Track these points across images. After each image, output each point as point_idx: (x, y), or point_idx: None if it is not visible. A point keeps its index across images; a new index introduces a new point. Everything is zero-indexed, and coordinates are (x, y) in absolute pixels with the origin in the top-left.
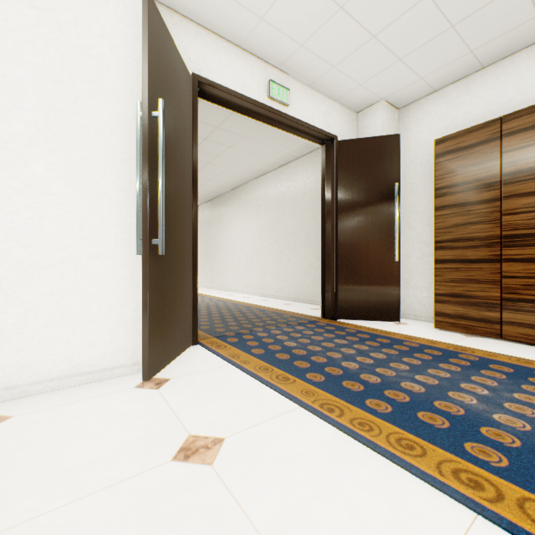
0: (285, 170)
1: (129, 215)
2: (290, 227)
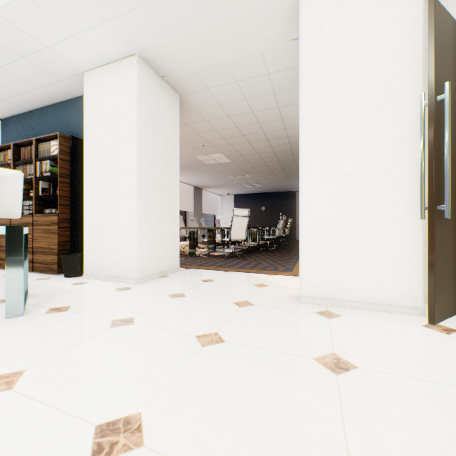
0: None
1: (409, 187)
2: None
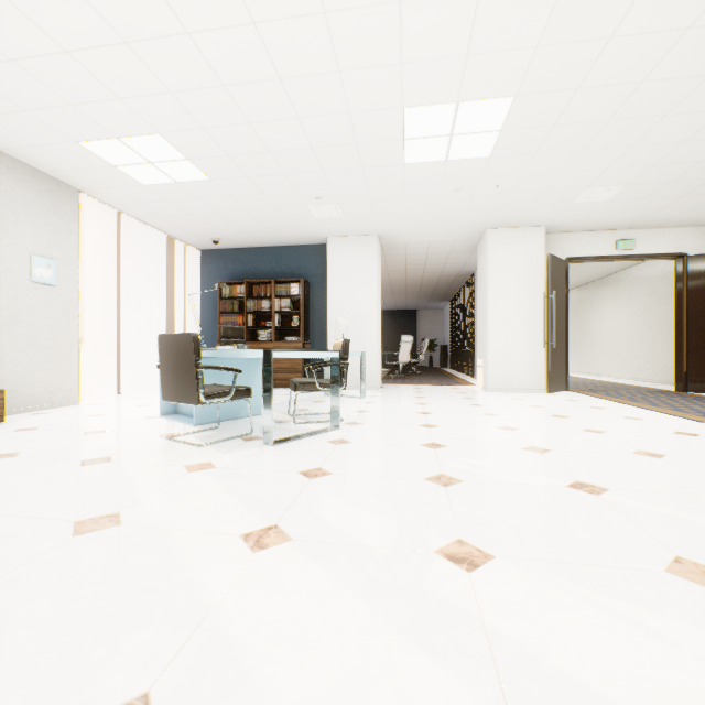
0: (658, 261)
1: (539, 333)
2: (663, 315)
